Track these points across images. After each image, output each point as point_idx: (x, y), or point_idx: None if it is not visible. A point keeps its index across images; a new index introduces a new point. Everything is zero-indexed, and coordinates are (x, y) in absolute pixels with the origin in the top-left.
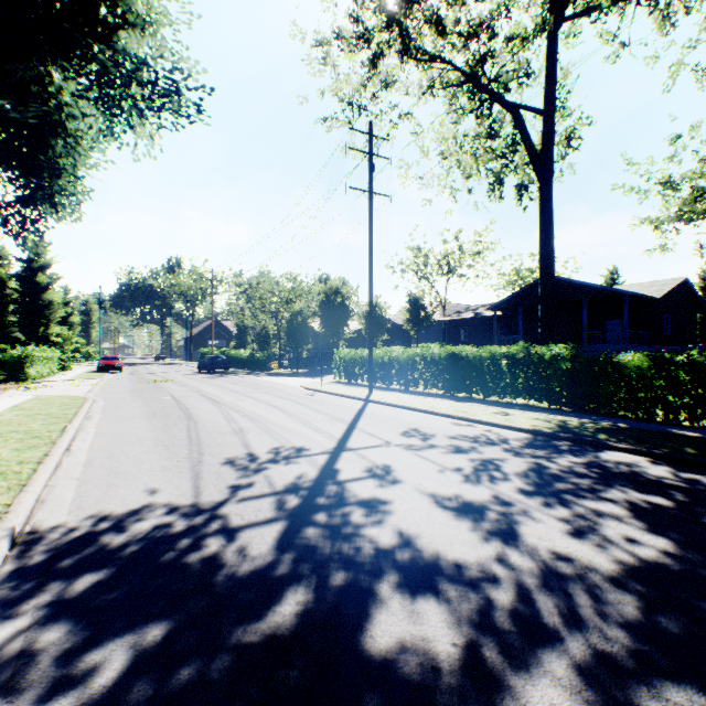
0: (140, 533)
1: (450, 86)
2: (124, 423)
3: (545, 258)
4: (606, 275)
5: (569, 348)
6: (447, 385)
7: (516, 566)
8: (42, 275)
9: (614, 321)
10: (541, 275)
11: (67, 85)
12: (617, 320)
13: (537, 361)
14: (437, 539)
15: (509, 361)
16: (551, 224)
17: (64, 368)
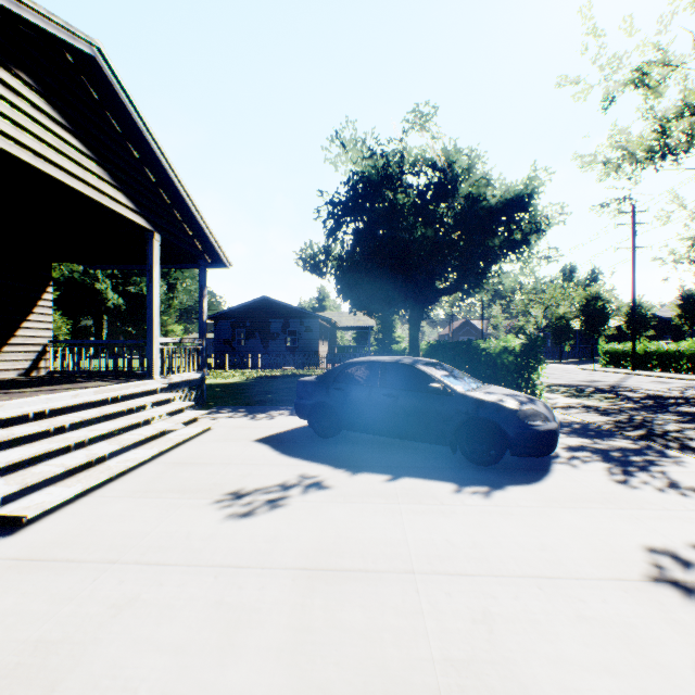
0: (572, 385)
1: None
2: None
3: None
4: None
5: None
6: None
7: (674, 391)
8: None
9: None
10: None
11: (508, 261)
12: None
13: None
14: (654, 389)
15: None
16: None
17: None
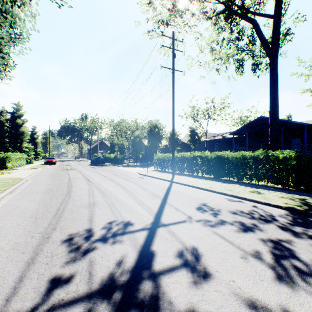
0: None
1: (215, 15)
2: (28, 196)
3: (273, 101)
4: (285, 118)
5: (294, 152)
6: (215, 173)
7: None
8: (19, 119)
9: (296, 139)
10: (270, 111)
11: None
12: (297, 139)
13: (274, 160)
14: None
15: (252, 160)
16: (276, 82)
17: (30, 163)
